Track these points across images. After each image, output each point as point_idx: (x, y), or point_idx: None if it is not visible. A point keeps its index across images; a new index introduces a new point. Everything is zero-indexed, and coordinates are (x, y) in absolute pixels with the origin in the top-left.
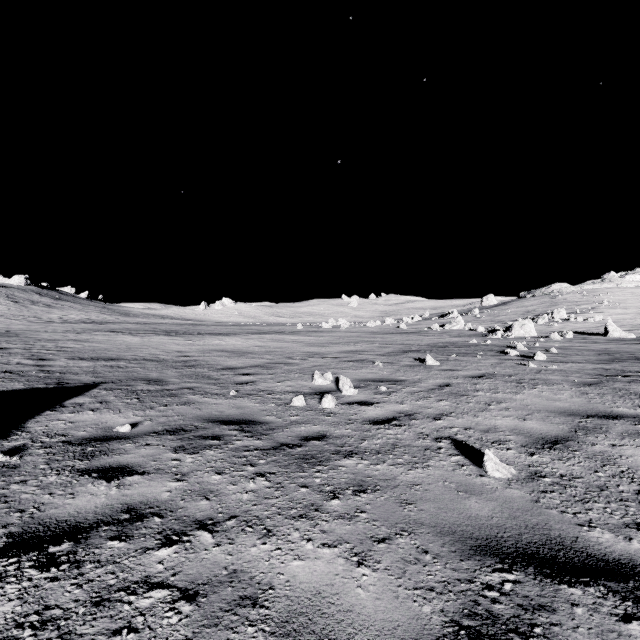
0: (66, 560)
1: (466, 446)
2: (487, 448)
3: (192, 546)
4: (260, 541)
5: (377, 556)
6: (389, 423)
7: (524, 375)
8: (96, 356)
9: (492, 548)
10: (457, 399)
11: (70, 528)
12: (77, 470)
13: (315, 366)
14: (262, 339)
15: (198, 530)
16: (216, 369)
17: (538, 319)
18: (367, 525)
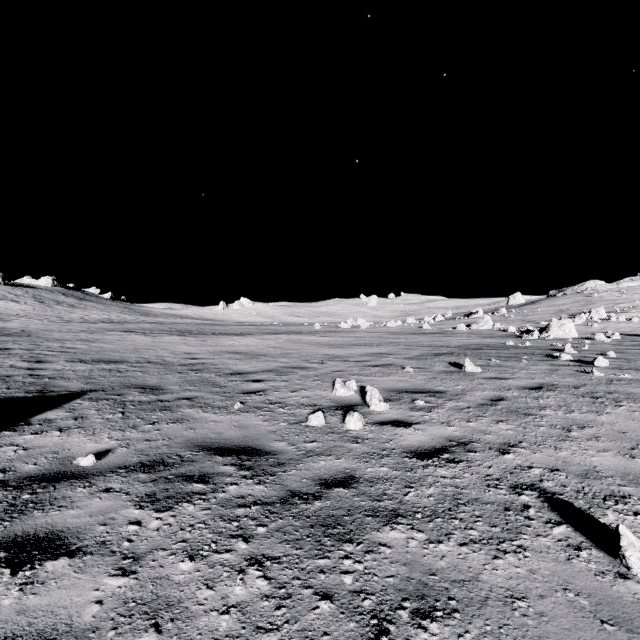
0: None
1: (565, 504)
2: (601, 510)
3: None
4: None
5: None
6: (438, 457)
7: (594, 386)
8: (98, 358)
9: None
10: (521, 420)
11: None
12: None
13: (335, 371)
14: (278, 340)
15: None
16: (224, 374)
17: (575, 319)
18: None
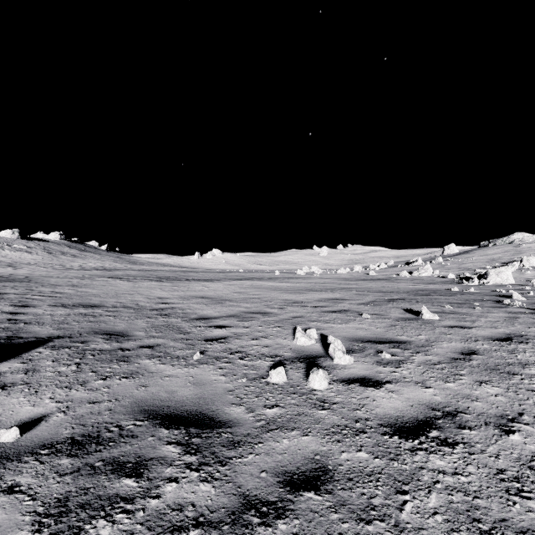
0: None
1: None
2: None
3: None
4: None
5: None
6: (426, 435)
7: None
8: (79, 302)
9: None
10: (507, 381)
11: None
12: None
13: (295, 317)
14: (242, 285)
15: None
16: (190, 319)
17: (508, 266)
18: None
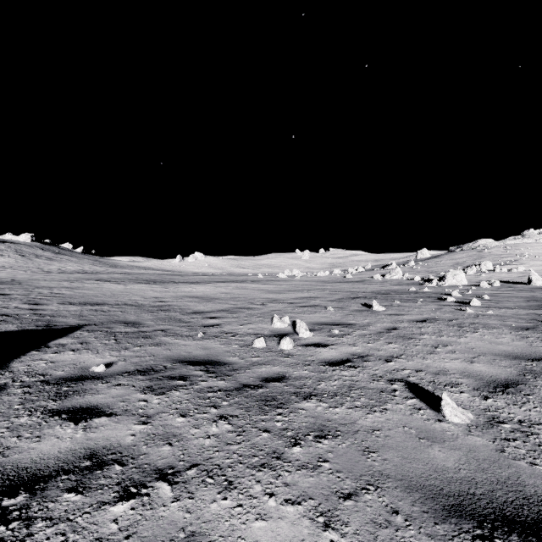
0: (17, 516)
1: (420, 389)
2: (440, 391)
3: (150, 501)
4: (220, 495)
5: (344, 516)
6: (344, 365)
7: (464, 319)
8: (84, 301)
9: (466, 508)
10: (405, 342)
11: (29, 477)
12: (48, 411)
13: (274, 311)
14: (228, 287)
15: (157, 481)
16: (187, 313)
17: (467, 270)
18: (331, 477)
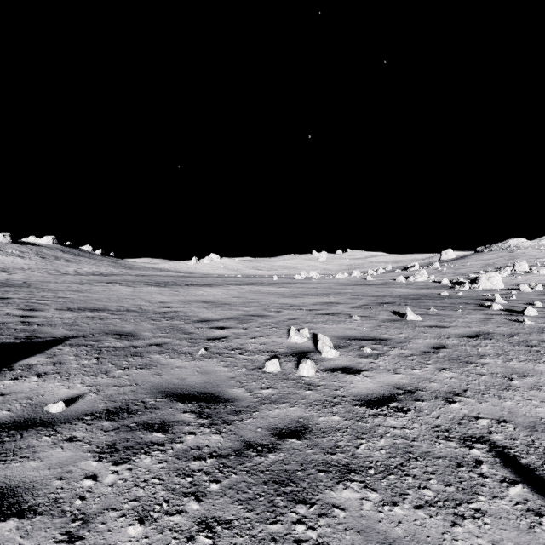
0: None
1: (518, 460)
2: None
3: None
4: None
5: None
6: (387, 405)
7: (527, 335)
8: (84, 306)
9: None
10: (463, 368)
11: None
12: None
13: (290, 319)
14: (241, 290)
15: None
16: (192, 321)
17: (500, 272)
18: None
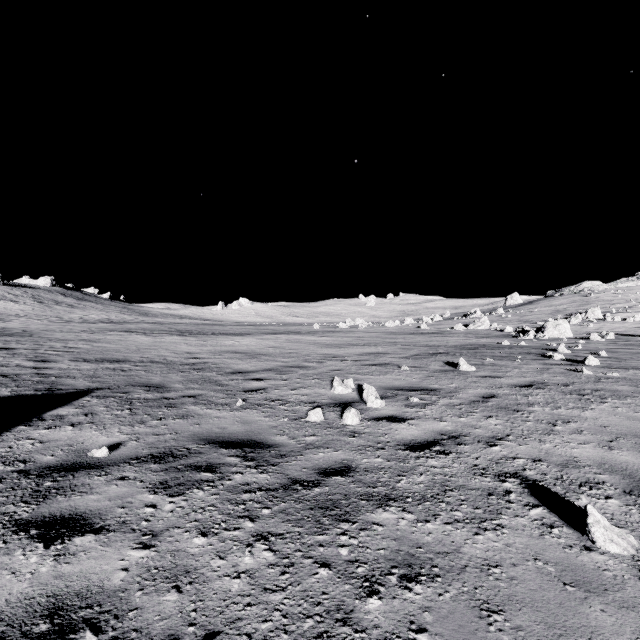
0: None
1: (544, 490)
2: (576, 494)
3: None
4: None
5: None
6: (430, 449)
7: (582, 384)
8: (101, 357)
9: None
10: (510, 416)
11: None
12: (14, 522)
13: (334, 370)
14: (277, 340)
15: None
16: (225, 373)
17: (571, 319)
18: None
